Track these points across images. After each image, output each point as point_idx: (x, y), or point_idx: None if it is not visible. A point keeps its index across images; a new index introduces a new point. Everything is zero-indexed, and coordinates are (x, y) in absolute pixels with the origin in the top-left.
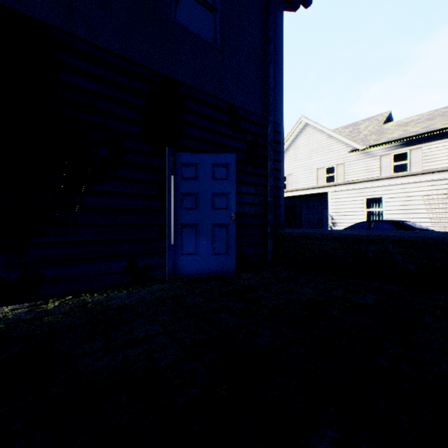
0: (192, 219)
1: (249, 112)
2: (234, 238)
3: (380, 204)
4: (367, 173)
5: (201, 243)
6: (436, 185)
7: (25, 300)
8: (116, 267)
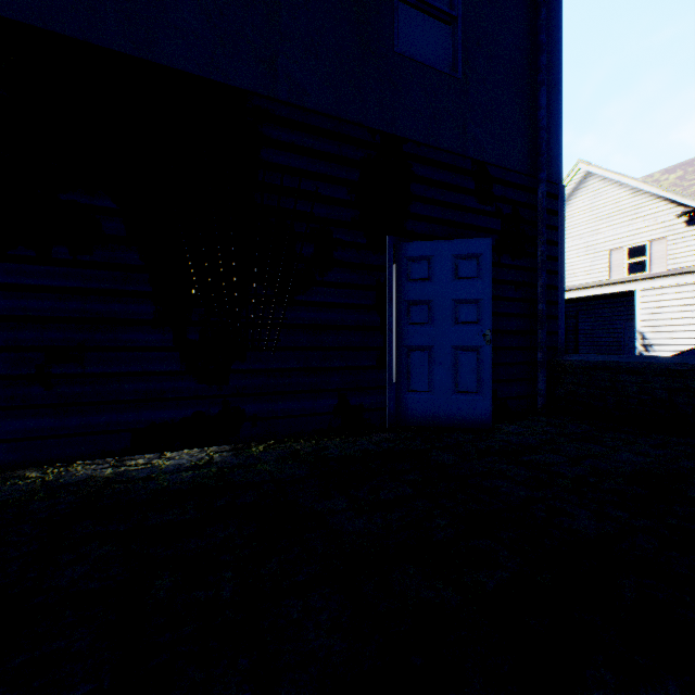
0: (422, 339)
1: (506, 169)
2: (488, 368)
3: None
4: None
5: (436, 376)
6: None
7: (225, 442)
8: (323, 405)
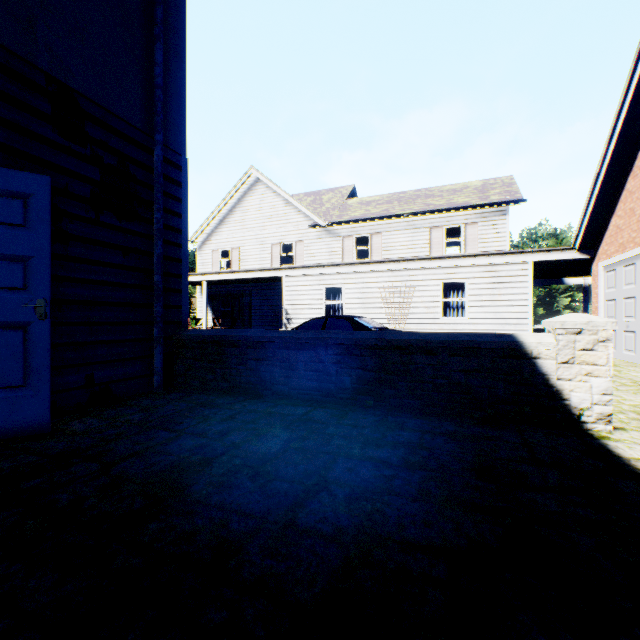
0: None
1: (109, 111)
2: (44, 351)
3: (341, 296)
4: (330, 256)
5: None
6: (392, 277)
7: None
8: None
